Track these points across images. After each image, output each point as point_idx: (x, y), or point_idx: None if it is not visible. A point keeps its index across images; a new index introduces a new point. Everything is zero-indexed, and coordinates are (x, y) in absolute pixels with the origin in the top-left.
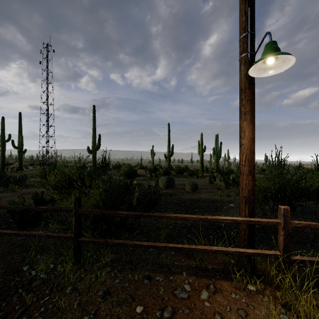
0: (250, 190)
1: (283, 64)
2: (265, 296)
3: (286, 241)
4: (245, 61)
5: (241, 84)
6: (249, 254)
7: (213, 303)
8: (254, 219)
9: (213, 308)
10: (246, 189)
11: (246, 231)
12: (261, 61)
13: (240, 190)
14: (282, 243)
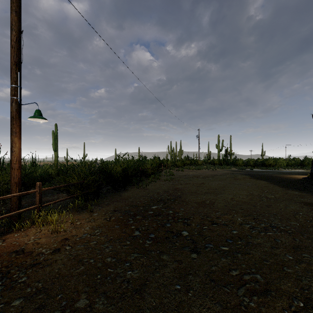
0: (19, 177)
1: (43, 120)
2: (32, 228)
3: (40, 198)
4: (16, 101)
5: (14, 115)
6: (22, 212)
7: (7, 242)
8: (25, 192)
9: (9, 243)
10: (17, 178)
11: (17, 202)
12: (36, 118)
13: (12, 179)
14: (38, 200)
